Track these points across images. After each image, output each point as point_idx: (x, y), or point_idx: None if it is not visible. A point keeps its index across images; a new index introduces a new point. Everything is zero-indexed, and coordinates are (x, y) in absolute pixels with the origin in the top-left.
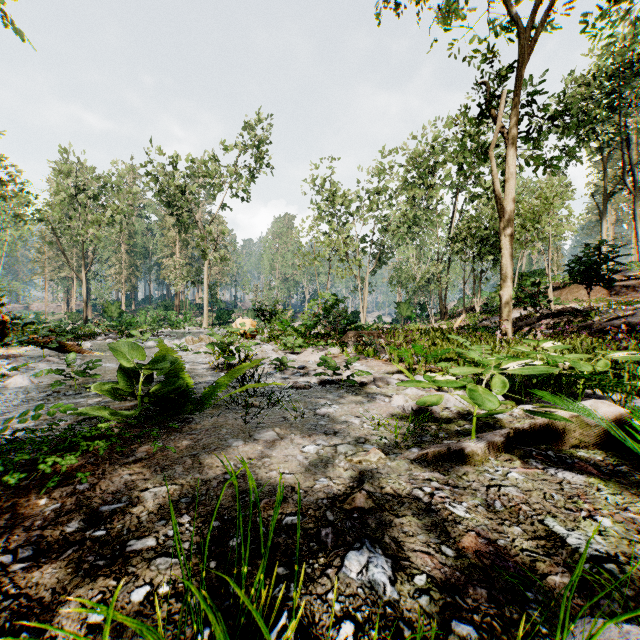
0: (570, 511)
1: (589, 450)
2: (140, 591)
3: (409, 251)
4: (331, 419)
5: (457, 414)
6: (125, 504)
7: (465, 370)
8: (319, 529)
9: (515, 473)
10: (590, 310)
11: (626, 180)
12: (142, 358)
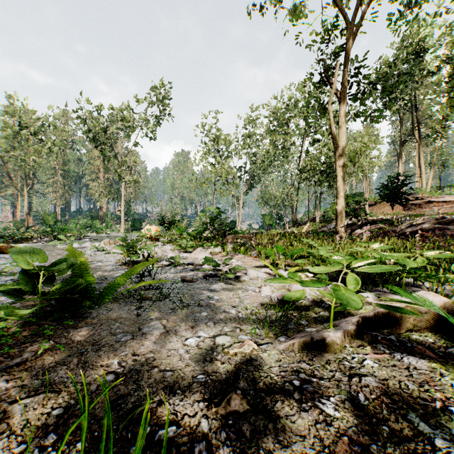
0: (425, 401)
1: (420, 333)
2: None
3: (271, 178)
4: (212, 309)
5: (312, 302)
6: None
7: (323, 269)
8: (193, 444)
9: (370, 361)
10: (394, 220)
11: (414, 133)
12: (42, 261)
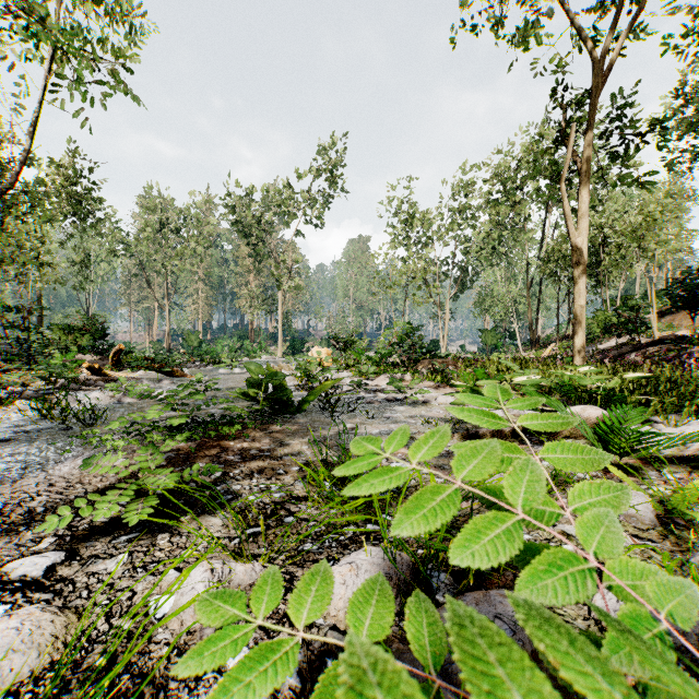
0: None
1: (577, 440)
2: (296, 468)
3: (496, 273)
4: (394, 420)
5: None
6: (274, 446)
7: (486, 382)
8: None
9: None
10: (691, 338)
11: None
12: (263, 373)
